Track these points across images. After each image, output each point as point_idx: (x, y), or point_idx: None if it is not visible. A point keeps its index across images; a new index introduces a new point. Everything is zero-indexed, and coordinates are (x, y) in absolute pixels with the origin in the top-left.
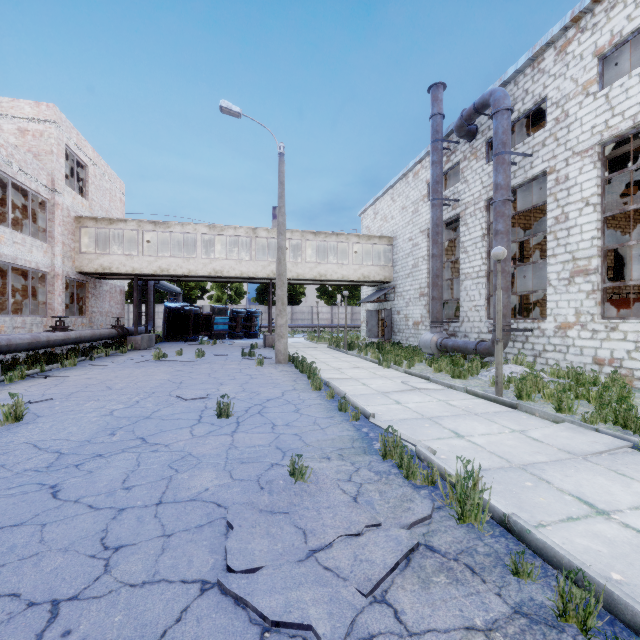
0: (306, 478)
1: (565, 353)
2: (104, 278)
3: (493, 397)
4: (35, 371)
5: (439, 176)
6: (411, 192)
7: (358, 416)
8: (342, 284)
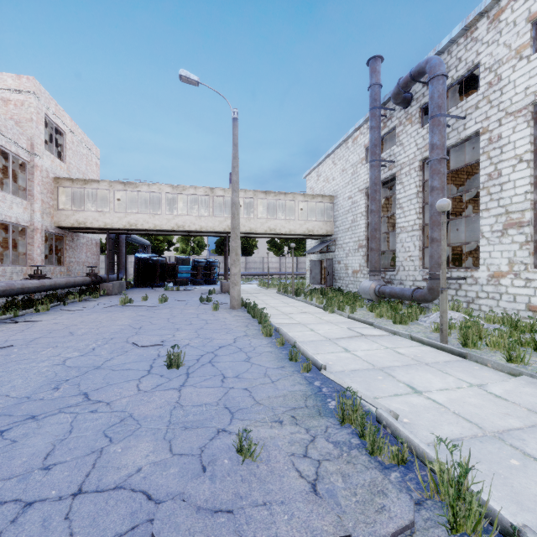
0: (255, 455)
1: (498, 300)
2: (80, 232)
3: (440, 345)
4: (8, 316)
5: (377, 140)
6: (350, 156)
7: (309, 367)
8: (289, 237)
